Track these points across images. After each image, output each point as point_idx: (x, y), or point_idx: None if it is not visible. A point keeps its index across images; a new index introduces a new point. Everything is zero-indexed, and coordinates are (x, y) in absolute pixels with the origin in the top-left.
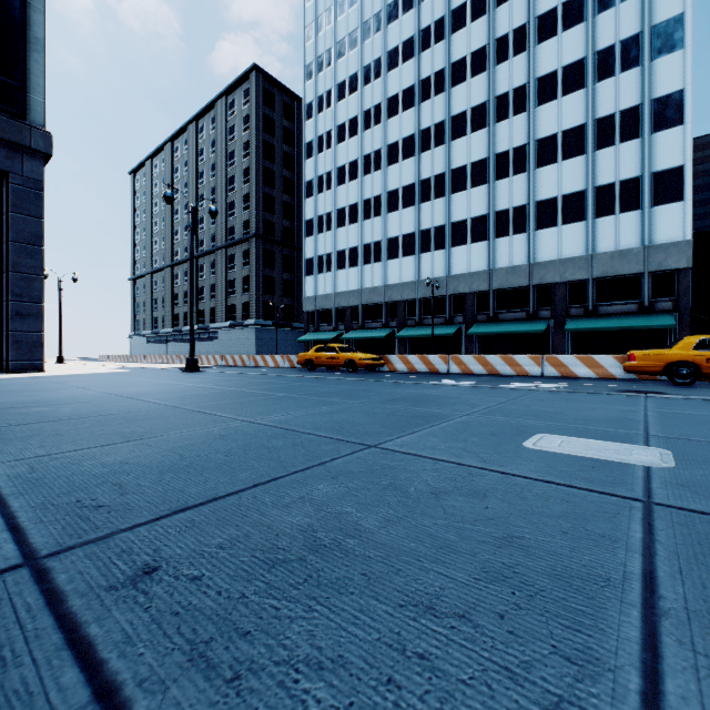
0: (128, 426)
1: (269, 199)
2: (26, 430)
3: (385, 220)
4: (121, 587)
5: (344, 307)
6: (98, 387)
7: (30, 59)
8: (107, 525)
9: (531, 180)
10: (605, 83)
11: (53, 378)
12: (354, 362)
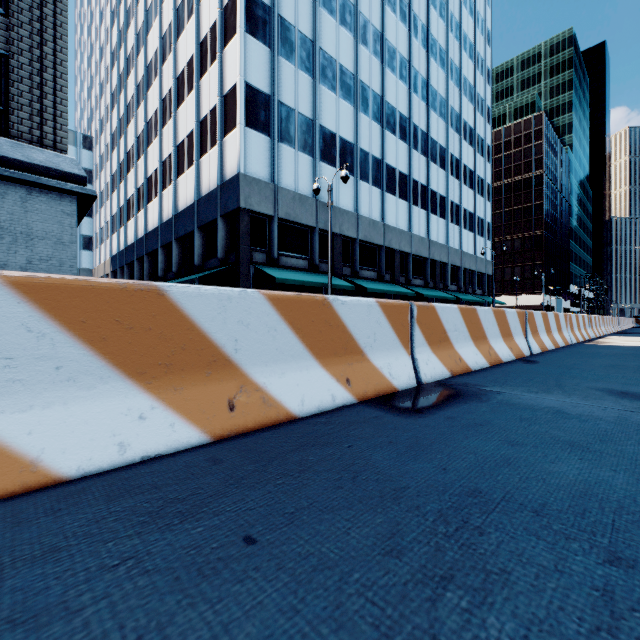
0: None
1: None
2: None
3: (384, 135)
4: None
5: (325, 233)
6: None
7: None
8: None
9: (462, 189)
10: (477, 155)
11: None
12: None
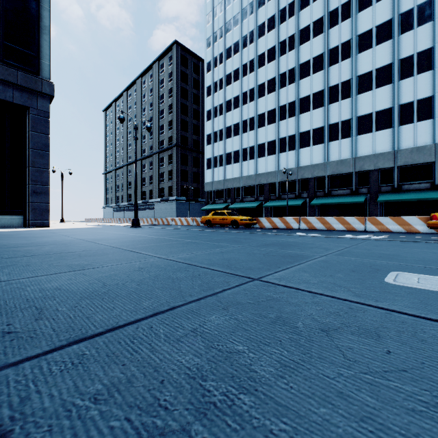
0: (77, 260)
1: (184, 122)
2: (8, 262)
3: (256, 132)
4: None
5: (230, 188)
6: (74, 235)
7: (41, 39)
8: None
9: (354, 102)
10: (406, 35)
11: (52, 230)
12: (237, 221)
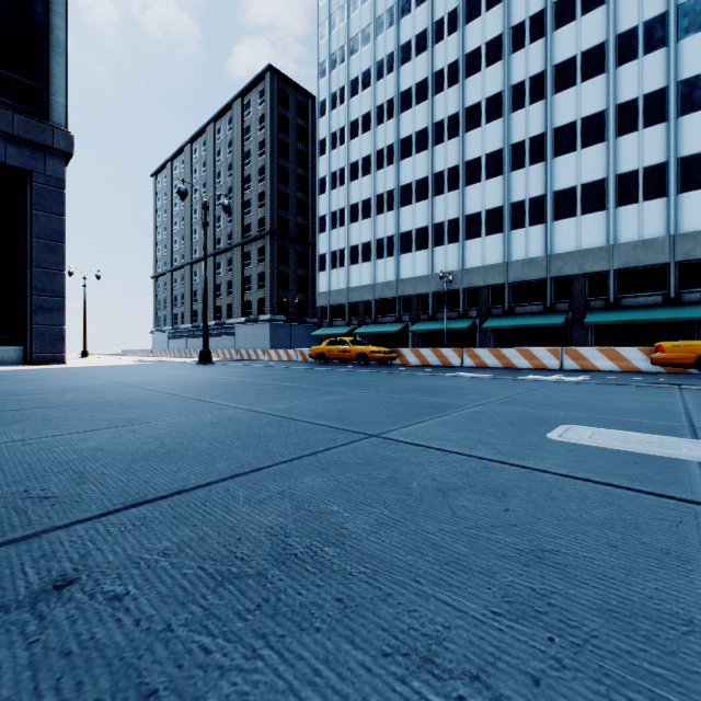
0: (120, 412)
1: (283, 196)
2: (16, 416)
3: (398, 214)
4: (14, 607)
5: (357, 302)
6: (109, 377)
7: (52, 62)
8: (42, 520)
9: (549, 169)
10: (627, 67)
11: (71, 369)
12: (366, 355)
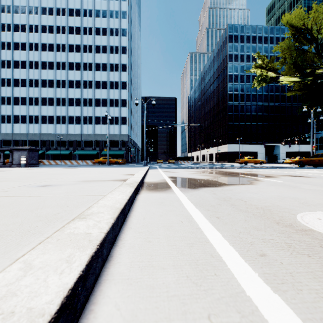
0: None
1: None
2: None
3: (40, 108)
4: None
5: (18, 140)
6: None
7: None
8: None
9: (94, 109)
10: (112, 90)
11: None
12: None
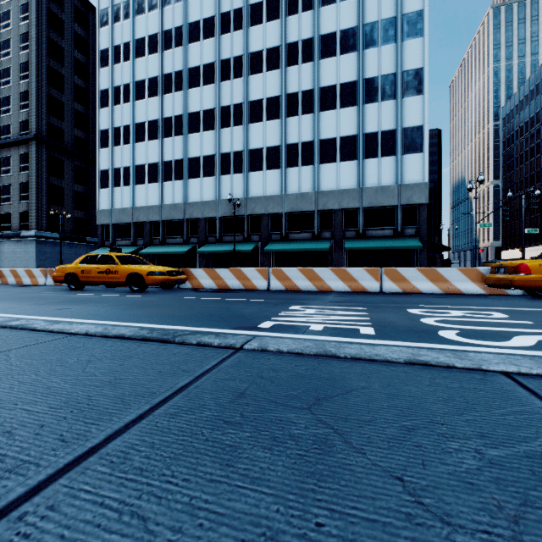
0: None
1: (55, 102)
2: None
3: (186, 139)
4: None
5: (143, 222)
6: None
7: None
8: None
9: (317, 120)
10: (371, 51)
11: None
12: (141, 277)
